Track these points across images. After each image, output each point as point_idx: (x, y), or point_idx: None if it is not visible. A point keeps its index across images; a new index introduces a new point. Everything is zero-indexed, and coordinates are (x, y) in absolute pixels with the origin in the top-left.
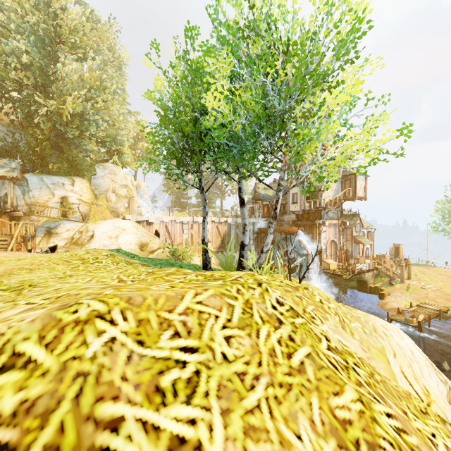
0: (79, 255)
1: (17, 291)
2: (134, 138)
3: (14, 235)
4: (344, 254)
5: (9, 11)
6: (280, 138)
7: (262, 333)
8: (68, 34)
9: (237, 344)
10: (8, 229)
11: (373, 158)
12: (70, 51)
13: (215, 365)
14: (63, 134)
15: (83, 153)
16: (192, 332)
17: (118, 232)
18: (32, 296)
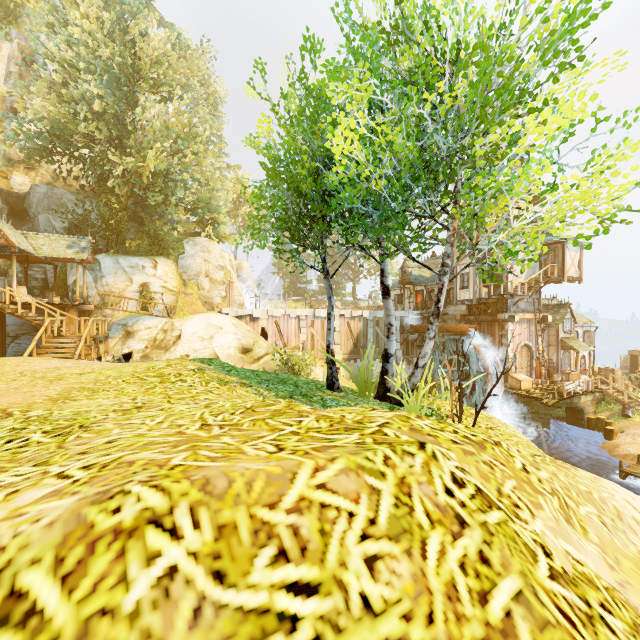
0: (158, 369)
1: (62, 436)
2: (234, 201)
3: (83, 336)
4: (545, 366)
5: (78, 45)
6: (446, 194)
7: (431, 548)
8: (149, 68)
9: (388, 575)
10: (77, 327)
11: (603, 219)
12: (151, 90)
13: (349, 623)
14: (143, 200)
15: (168, 225)
16: (309, 549)
17: (212, 331)
18: (73, 454)
